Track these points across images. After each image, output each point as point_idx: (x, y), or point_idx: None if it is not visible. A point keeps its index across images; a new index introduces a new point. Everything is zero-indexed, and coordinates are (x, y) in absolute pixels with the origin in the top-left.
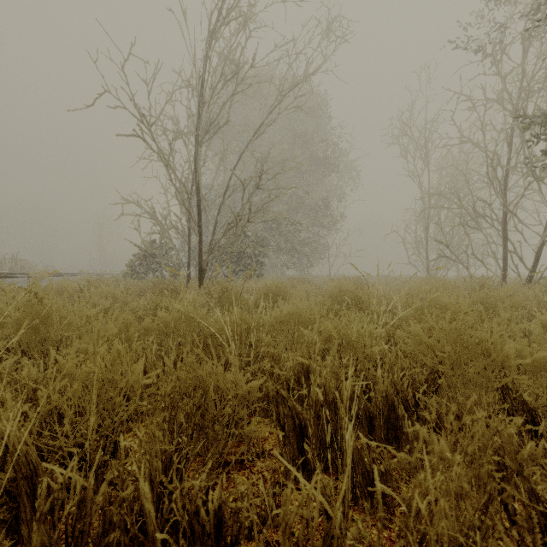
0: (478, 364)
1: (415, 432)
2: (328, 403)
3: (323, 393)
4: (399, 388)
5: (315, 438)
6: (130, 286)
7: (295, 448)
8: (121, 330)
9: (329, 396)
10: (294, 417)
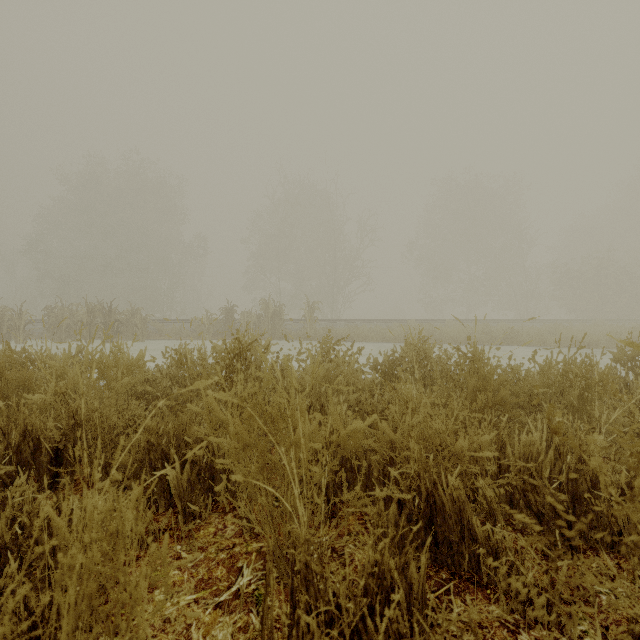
0: None
1: None
2: None
3: None
4: None
5: None
6: None
7: None
8: None
9: None
10: None
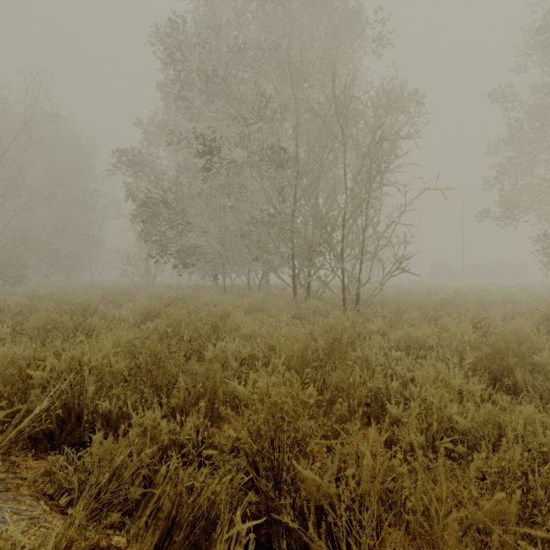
0: None
1: None
2: None
3: None
4: None
5: None
6: None
7: None
8: None
9: None
10: None
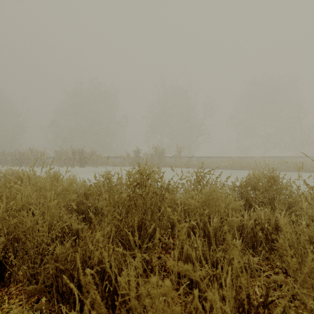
0: None
1: None
2: None
3: None
4: None
5: None
6: None
7: None
8: None
9: None
10: None
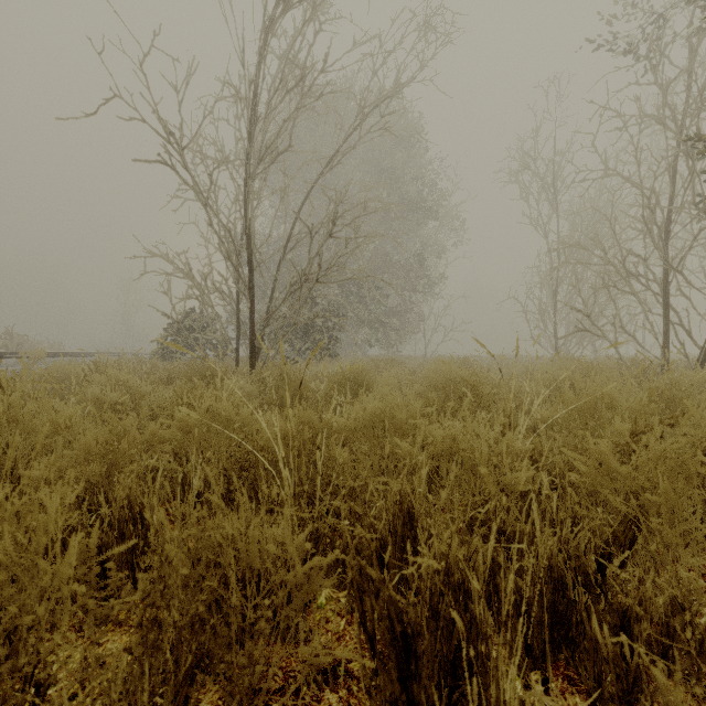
0: (698, 506)
1: (617, 648)
2: (453, 589)
3: (444, 571)
4: (572, 552)
5: (431, 655)
6: (156, 371)
7: (394, 679)
8: (107, 444)
9: (455, 575)
10: (392, 619)
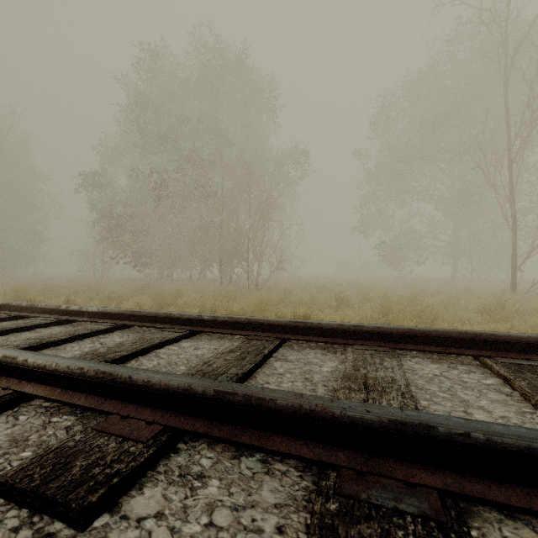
0: None
1: None
2: None
3: None
4: None
5: None
6: None
7: None
8: None
9: None
10: None
